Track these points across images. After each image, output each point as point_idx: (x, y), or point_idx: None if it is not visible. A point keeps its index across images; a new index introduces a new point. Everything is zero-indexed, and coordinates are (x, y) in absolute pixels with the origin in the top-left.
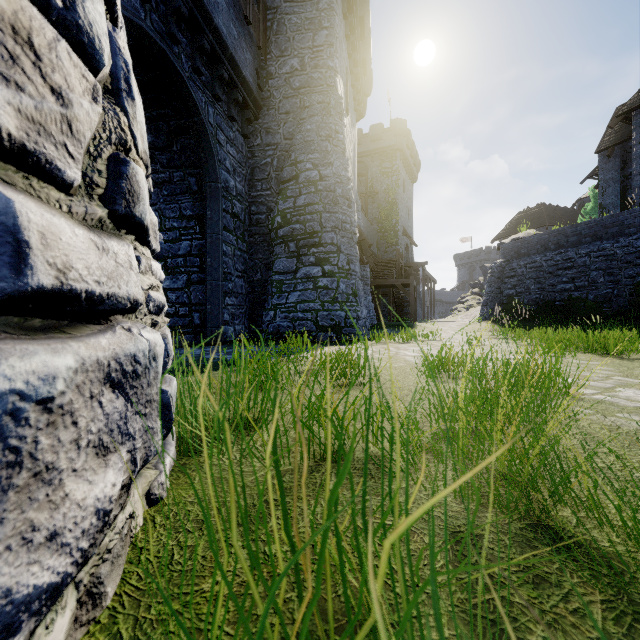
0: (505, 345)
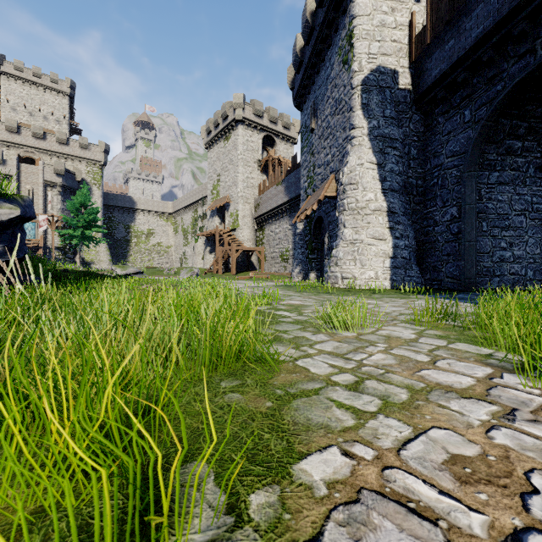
0: (286, 327)
